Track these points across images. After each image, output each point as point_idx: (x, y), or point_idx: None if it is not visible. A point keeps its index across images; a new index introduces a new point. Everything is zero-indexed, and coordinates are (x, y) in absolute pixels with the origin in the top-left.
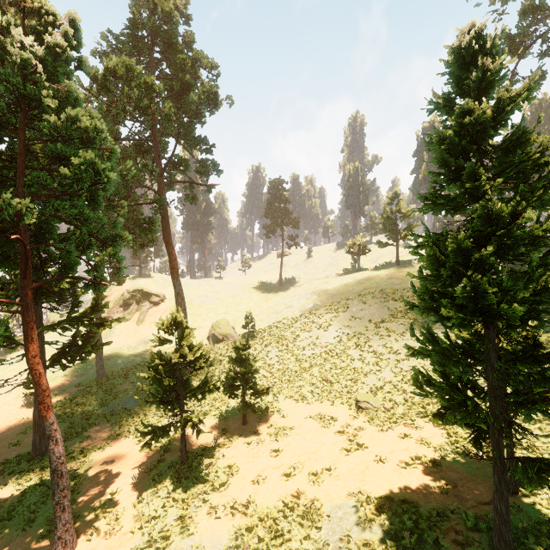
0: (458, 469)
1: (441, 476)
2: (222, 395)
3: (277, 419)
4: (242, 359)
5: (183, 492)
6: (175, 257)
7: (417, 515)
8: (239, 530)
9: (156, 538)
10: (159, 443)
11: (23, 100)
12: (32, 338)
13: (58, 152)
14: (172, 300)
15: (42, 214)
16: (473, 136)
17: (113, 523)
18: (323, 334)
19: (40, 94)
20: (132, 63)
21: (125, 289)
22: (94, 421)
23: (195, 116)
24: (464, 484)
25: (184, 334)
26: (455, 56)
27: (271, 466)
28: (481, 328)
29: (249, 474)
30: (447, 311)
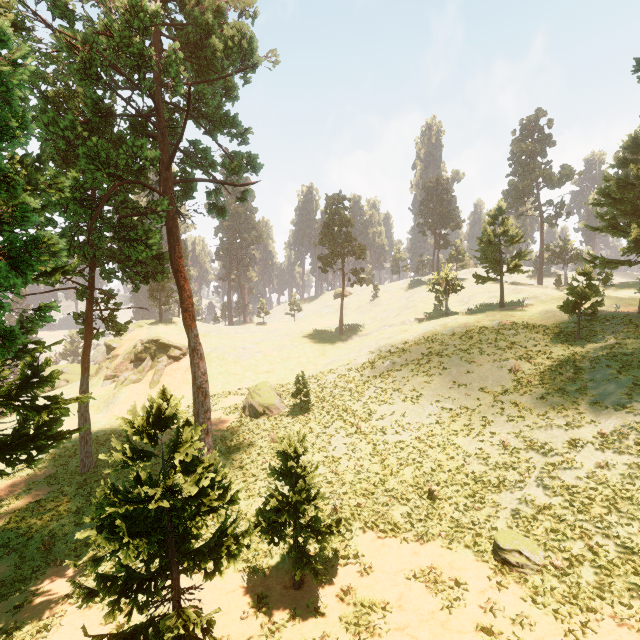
0: None
1: None
2: None
3: (354, 578)
4: (293, 472)
5: None
6: (189, 293)
7: None
8: None
9: None
10: None
11: None
12: None
13: None
14: None
15: None
16: None
17: None
18: (412, 409)
19: None
20: None
21: (138, 338)
22: (56, 555)
23: (220, 79)
24: None
25: (181, 438)
26: None
27: None
28: None
29: None
30: None
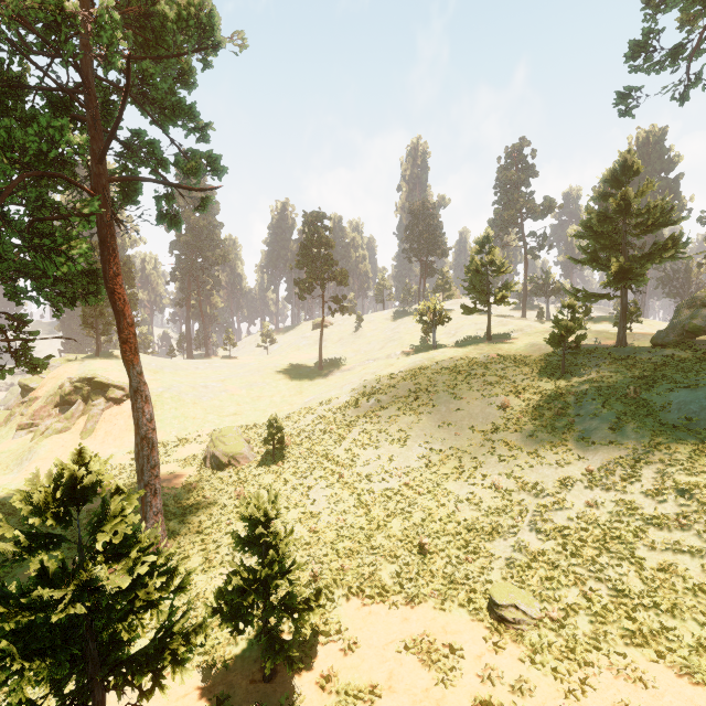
0: None
1: None
2: None
3: (337, 659)
4: (263, 540)
5: None
6: (131, 320)
7: None
8: None
9: None
10: None
11: None
12: None
13: None
14: None
15: None
16: None
17: None
18: (399, 452)
19: None
20: None
21: (66, 376)
22: None
23: (172, 58)
24: None
25: (108, 512)
26: None
27: None
28: None
29: None
30: None
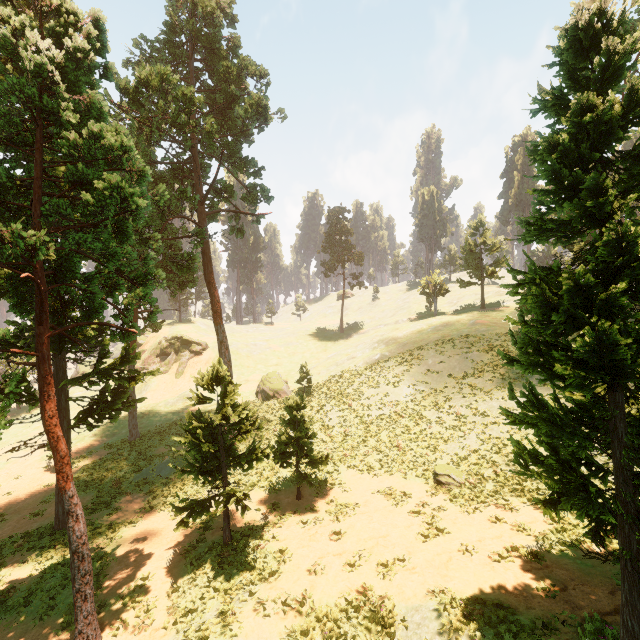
0: (567, 566)
1: (545, 574)
2: (272, 463)
3: (338, 494)
4: (296, 421)
5: (225, 581)
6: (218, 299)
7: (517, 625)
8: (292, 633)
9: (193, 638)
10: (198, 519)
11: (40, 115)
12: (49, 395)
13: (79, 175)
14: (215, 349)
15: (61, 249)
16: (594, 140)
17: (143, 616)
18: (393, 391)
19: (59, 106)
20: (168, 71)
21: (162, 336)
22: (125, 490)
23: (241, 134)
24: (576, 586)
25: (227, 391)
26: (569, 39)
27: (331, 552)
28: (600, 389)
29: (305, 562)
30: (562, 368)
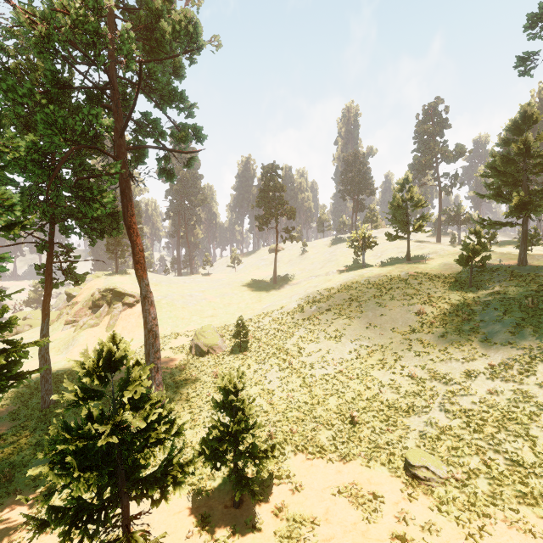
0: None
1: None
2: None
3: (287, 496)
4: (234, 405)
5: None
6: (141, 247)
7: None
8: None
9: None
10: None
11: None
12: None
13: None
14: None
15: None
16: None
17: None
18: (335, 347)
19: None
20: None
21: (96, 287)
22: (16, 485)
23: (169, 59)
24: None
25: (130, 378)
26: None
27: None
28: None
29: None
30: None
